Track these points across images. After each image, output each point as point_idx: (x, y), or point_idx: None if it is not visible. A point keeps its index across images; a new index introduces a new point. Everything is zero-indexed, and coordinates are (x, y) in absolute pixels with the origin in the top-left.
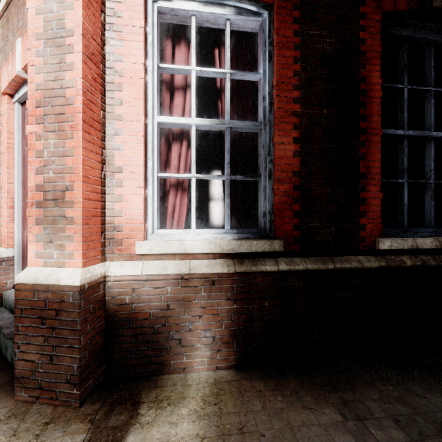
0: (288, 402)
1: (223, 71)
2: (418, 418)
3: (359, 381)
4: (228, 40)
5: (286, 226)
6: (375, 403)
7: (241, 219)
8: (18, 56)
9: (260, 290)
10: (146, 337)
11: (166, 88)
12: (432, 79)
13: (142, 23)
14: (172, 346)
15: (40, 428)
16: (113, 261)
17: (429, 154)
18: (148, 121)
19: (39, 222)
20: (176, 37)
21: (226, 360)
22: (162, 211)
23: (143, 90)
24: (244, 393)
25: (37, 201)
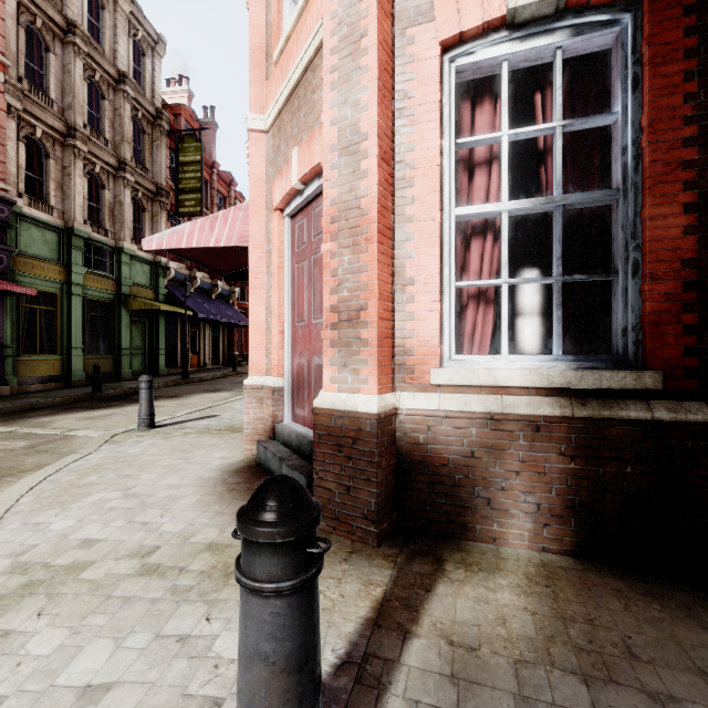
0: (672, 615)
1: (551, 126)
2: None
3: None
4: (558, 78)
5: (667, 349)
6: None
7: (580, 341)
8: (295, 167)
9: (617, 447)
10: (444, 488)
11: (463, 168)
12: None
13: (438, 96)
14: (477, 506)
15: (345, 554)
16: (404, 391)
17: None
18: (443, 218)
19: (334, 344)
20: (476, 95)
21: (557, 540)
22: (457, 332)
23: (439, 179)
24: (592, 586)
25: (332, 323)
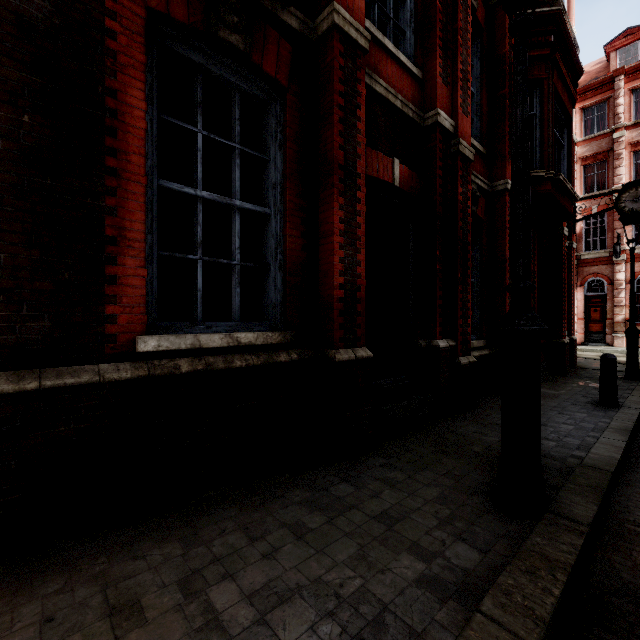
0: None
1: None
2: (95, 600)
3: (51, 569)
4: None
5: None
6: (39, 603)
7: None
8: None
9: None
10: None
11: None
12: (238, 134)
13: None
14: None
15: None
16: None
17: (235, 228)
18: None
19: None
20: None
21: None
22: None
23: None
24: None
25: None
